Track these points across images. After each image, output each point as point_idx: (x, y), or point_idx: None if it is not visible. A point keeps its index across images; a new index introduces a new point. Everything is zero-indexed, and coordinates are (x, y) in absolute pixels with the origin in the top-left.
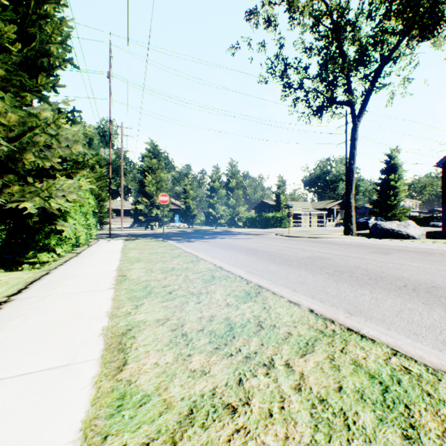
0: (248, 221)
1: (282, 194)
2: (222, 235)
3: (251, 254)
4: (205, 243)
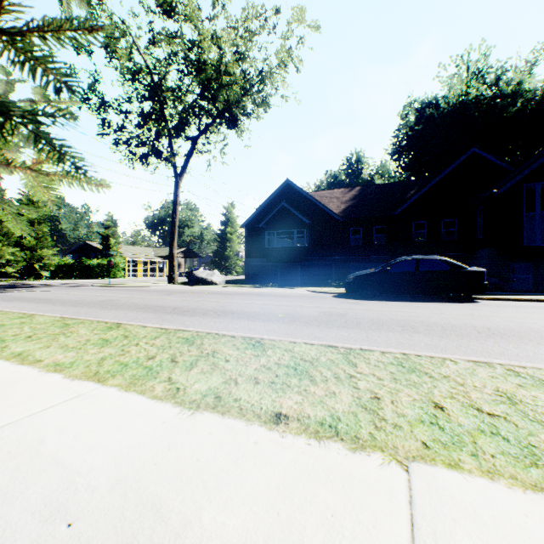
0: (61, 269)
1: (113, 237)
2: (9, 288)
3: (44, 302)
4: None
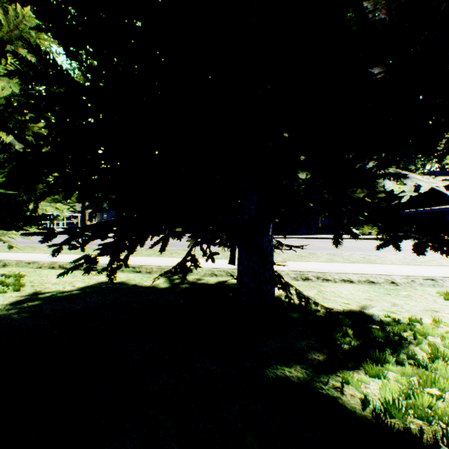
0: None
1: None
2: None
3: None
4: None
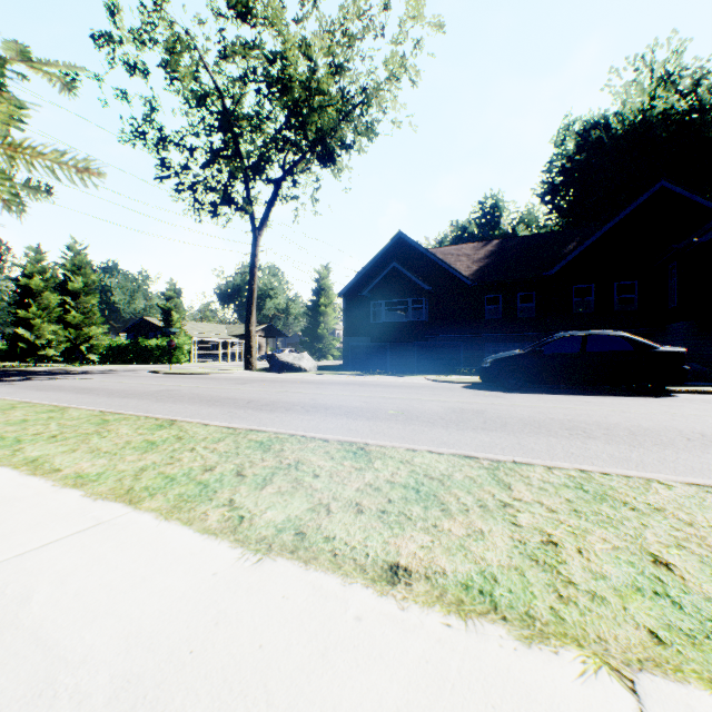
0: (113, 352)
1: (176, 311)
2: (47, 375)
3: (86, 392)
4: (5, 386)
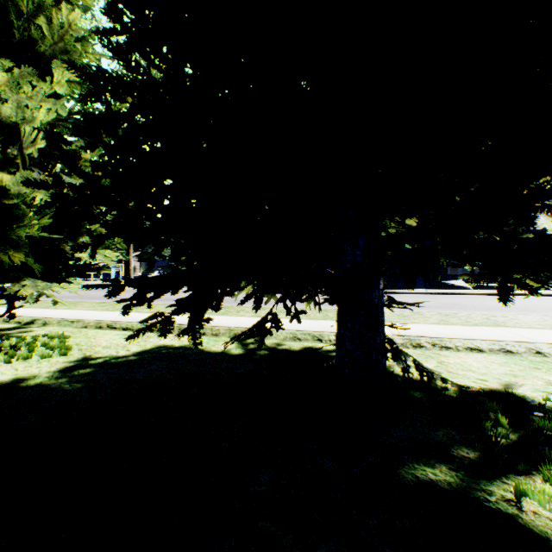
0: None
1: None
2: None
3: None
4: None
